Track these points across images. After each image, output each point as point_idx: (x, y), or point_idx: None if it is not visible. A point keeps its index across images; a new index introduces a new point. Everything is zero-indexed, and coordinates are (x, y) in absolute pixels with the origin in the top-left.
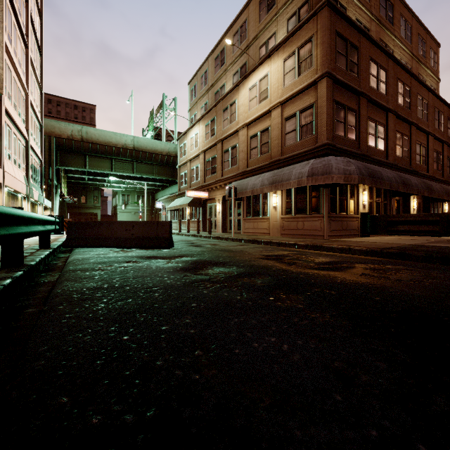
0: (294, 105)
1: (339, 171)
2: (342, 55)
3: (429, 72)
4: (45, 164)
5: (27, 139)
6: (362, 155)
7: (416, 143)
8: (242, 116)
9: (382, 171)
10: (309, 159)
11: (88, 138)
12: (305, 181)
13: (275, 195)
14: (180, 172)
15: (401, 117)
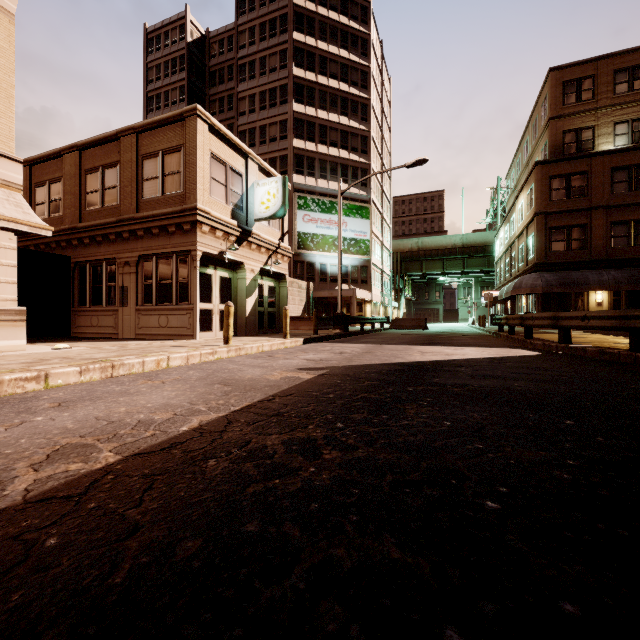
0: (530, 230)
1: (526, 286)
2: (558, 190)
3: None
4: (394, 274)
5: (382, 269)
6: (592, 260)
7: None
8: (516, 229)
9: (592, 277)
10: (531, 272)
11: (423, 247)
12: (511, 292)
13: (524, 297)
14: (496, 268)
15: None
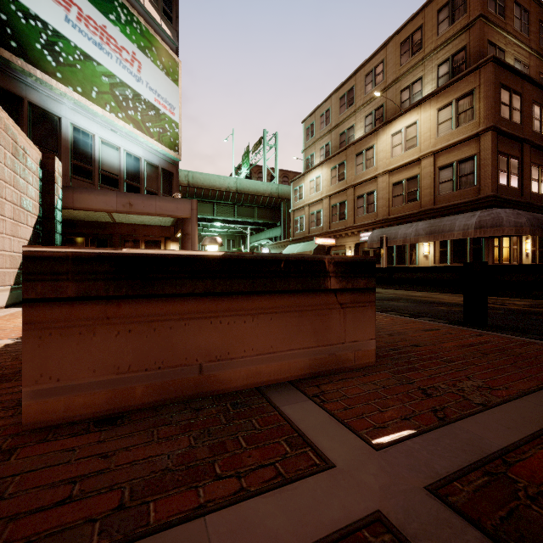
0: (451, 155)
1: (510, 224)
2: (505, 105)
3: None
4: None
5: None
6: (525, 202)
7: None
8: (383, 162)
9: None
10: (470, 209)
11: (194, 183)
12: (472, 232)
13: (427, 244)
14: (294, 217)
15: None
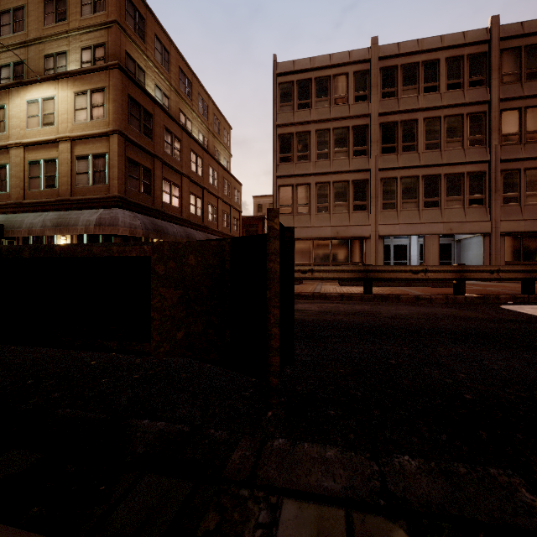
0: (87, 147)
1: (125, 225)
2: (135, 117)
3: (223, 148)
4: None
5: None
6: (156, 210)
7: (208, 204)
8: (17, 131)
9: (169, 227)
10: (102, 207)
11: None
12: (93, 229)
13: (64, 238)
14: None
15: (194, 182)
